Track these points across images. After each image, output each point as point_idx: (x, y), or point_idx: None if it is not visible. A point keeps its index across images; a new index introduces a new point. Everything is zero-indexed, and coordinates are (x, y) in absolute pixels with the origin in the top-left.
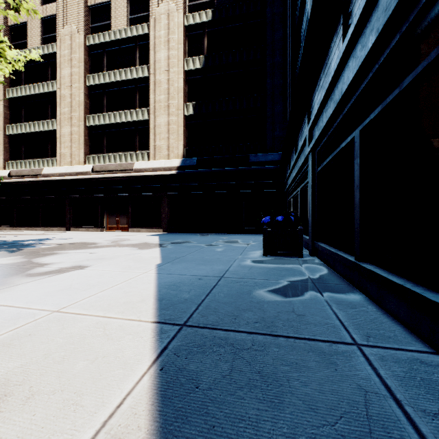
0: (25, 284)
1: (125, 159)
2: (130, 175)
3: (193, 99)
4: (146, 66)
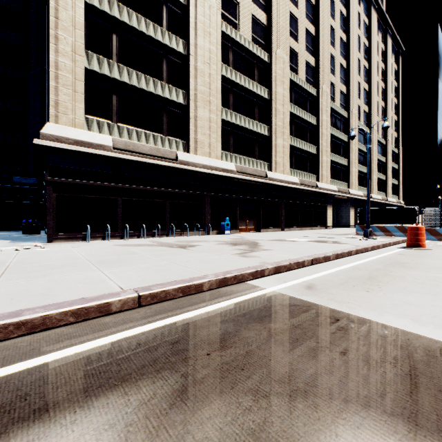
0: None
1: None
2: None
3: None
4: None
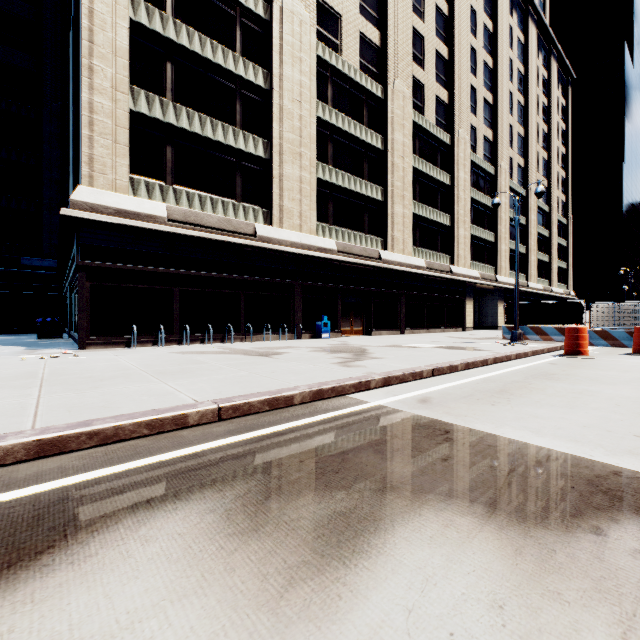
0: None
1: None
2: None
3: None
4: None
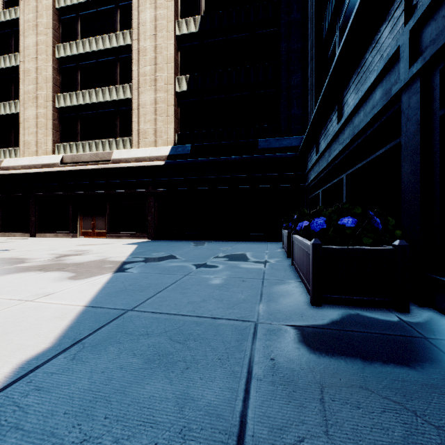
0: None
1: (103, 148)
2: (107, 167)
3: (187, 71)
4: (128, 31)
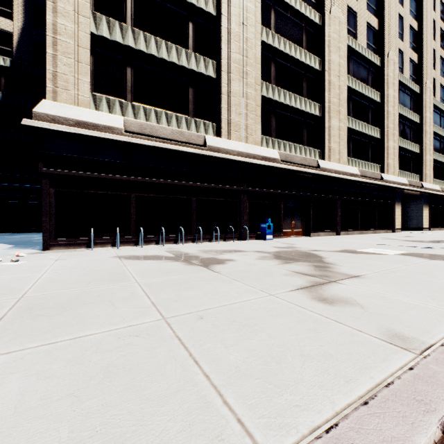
0: None
1: None
2: None
3: None
4: None
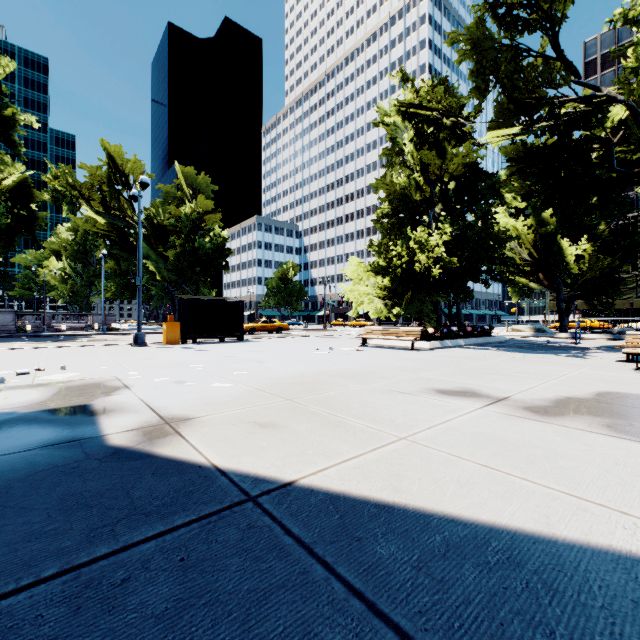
0: (549, 424)
1: None
2: None
3: None
4: None
